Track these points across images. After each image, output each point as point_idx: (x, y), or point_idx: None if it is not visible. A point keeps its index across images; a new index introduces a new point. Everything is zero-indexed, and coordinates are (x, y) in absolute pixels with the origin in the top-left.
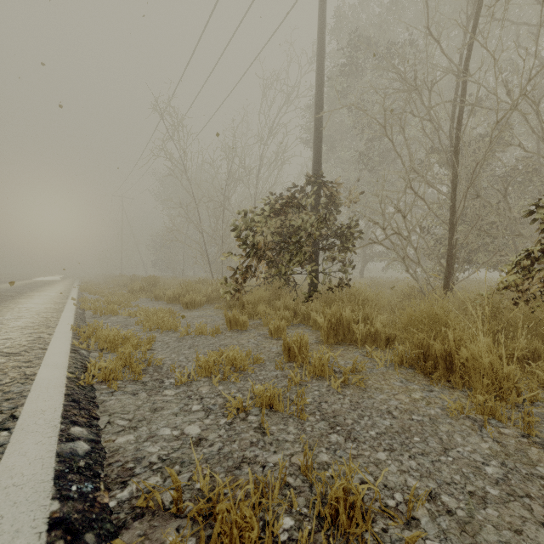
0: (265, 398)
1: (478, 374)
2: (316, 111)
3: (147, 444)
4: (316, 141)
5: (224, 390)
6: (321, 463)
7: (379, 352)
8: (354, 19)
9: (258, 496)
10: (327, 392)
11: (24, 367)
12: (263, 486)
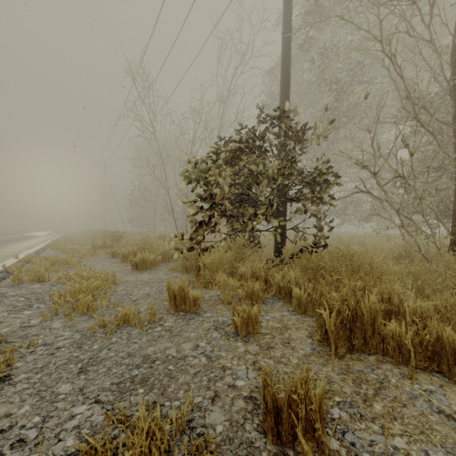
0: None
1: None
2: (283, 50)
3: None
4: (283, 83)
5: None
6: None
7: None
8: None
9: None
10: None
11: None
12: None
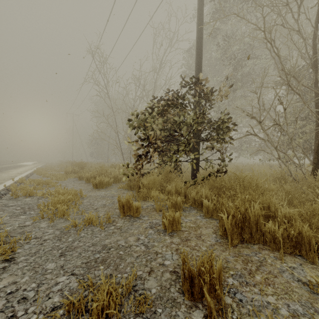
0: None
1: None
2: (198, 37)
3: None
4: (198, 59)
5: None
6: None
7: None
8: None
9: None
10: None
11: None
12: None
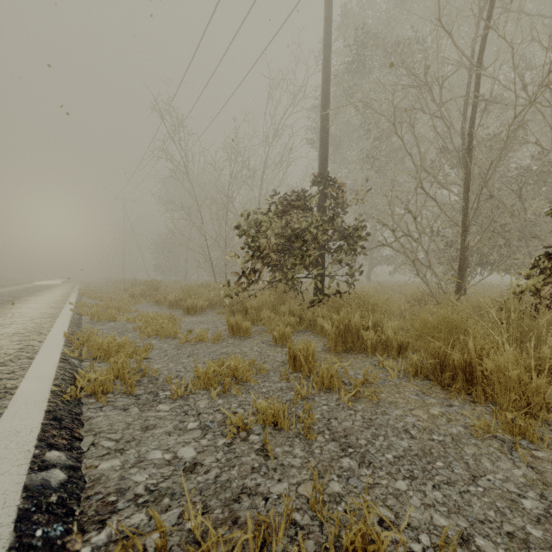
0: (269, 414)
1: (503, 388)
2: (322, 109)
3: (134, 470)
4: (322, 140)
5: (224, 404)
6: (333, 495)
7: (391, 361)
8: (360, 16)
9: (259, 542)
10: (337, 407)
11: (5, 379)
12: (265, 528)
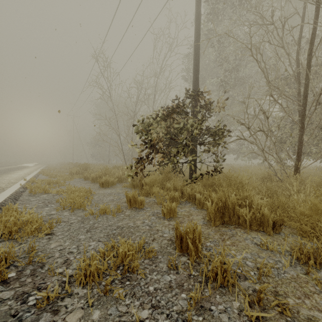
0: None
1: None
2: (195, 48)
3: None
4: (195, 69)
5: None
6: None
7: (276, 243)
8: None
9: None
10: None
11: None
12: None
